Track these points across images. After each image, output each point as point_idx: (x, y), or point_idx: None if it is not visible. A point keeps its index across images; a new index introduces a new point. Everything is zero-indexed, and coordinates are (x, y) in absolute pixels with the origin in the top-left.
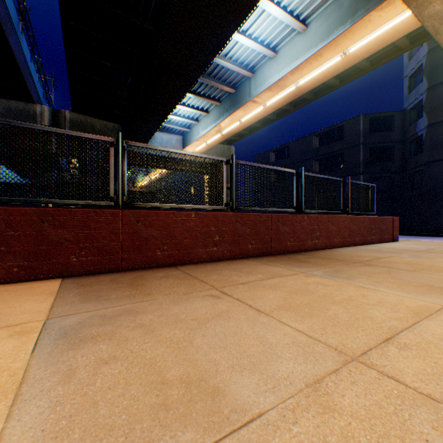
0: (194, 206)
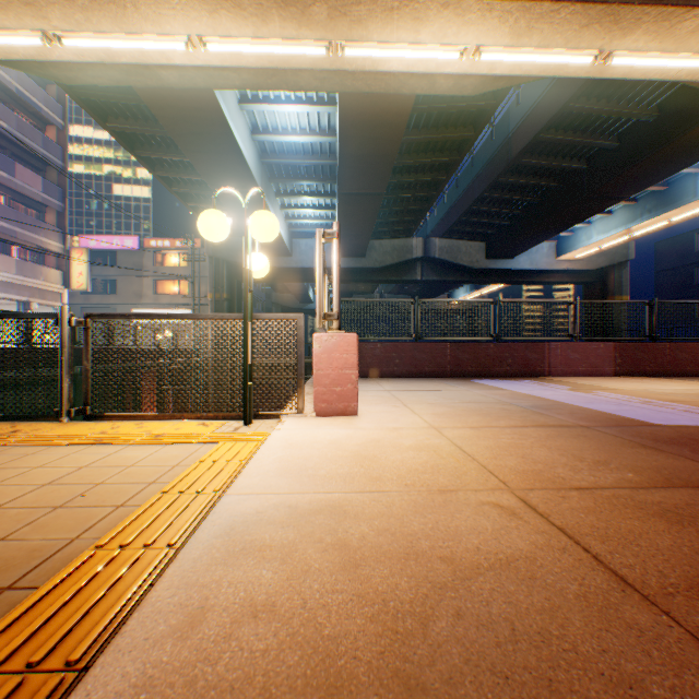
0: (695, 339)
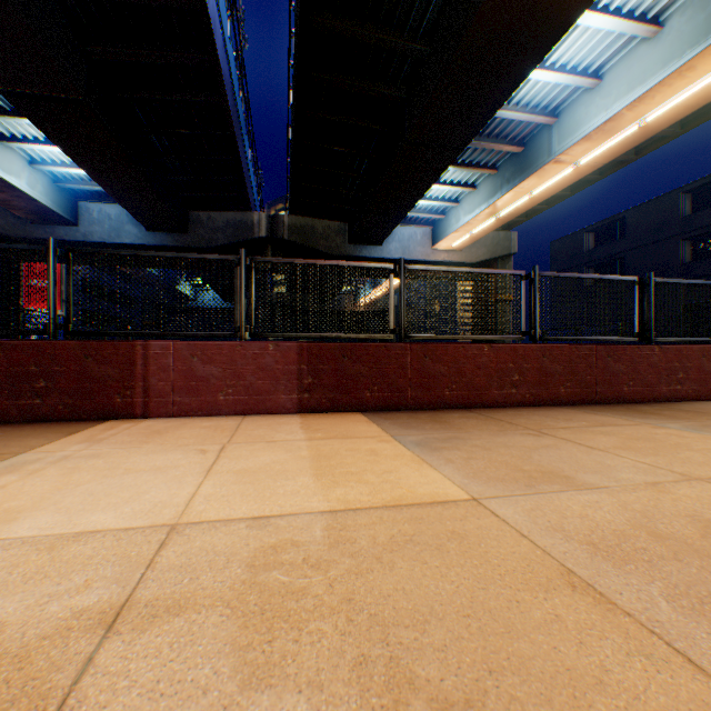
0: (482, 337)
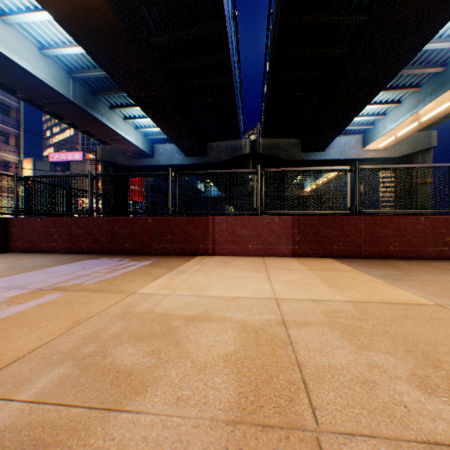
0: (416, 211)
